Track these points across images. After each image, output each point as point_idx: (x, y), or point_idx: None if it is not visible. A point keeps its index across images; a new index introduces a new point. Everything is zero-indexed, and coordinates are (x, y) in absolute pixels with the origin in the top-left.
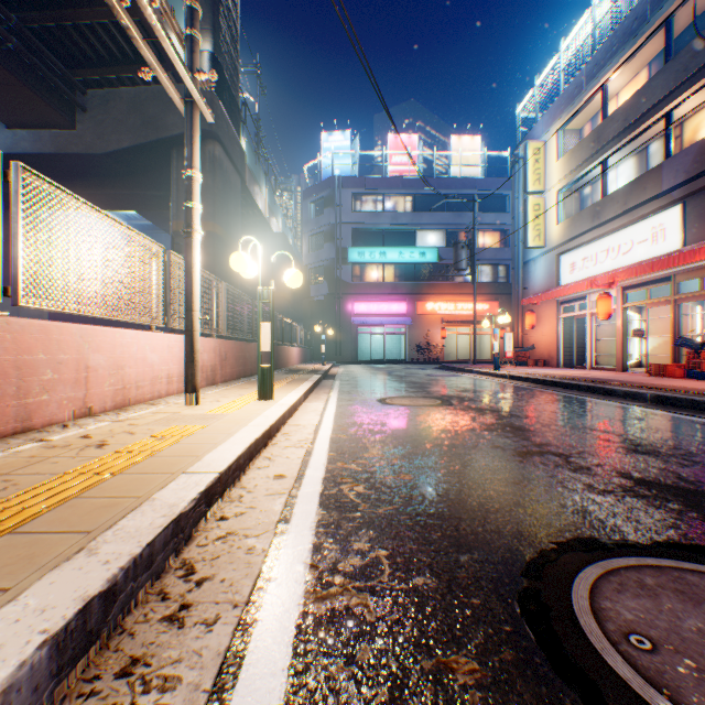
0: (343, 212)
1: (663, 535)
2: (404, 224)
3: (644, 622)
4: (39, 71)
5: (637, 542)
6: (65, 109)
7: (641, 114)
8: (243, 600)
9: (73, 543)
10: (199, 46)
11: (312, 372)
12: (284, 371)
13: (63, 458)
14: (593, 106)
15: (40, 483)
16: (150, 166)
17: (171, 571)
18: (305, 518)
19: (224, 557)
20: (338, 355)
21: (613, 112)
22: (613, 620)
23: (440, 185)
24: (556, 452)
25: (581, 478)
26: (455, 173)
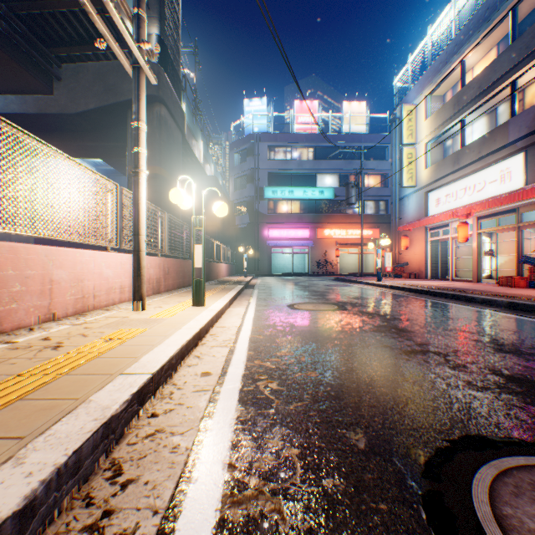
0: (260, 160)
1: None
2: (307, 169)
3: None
4: (23, 48)
5: (521, 440)
6: (44, 79)
7: (492, 82)
8: (163, 506)
9: (3, 451)
10: (145, 23)
11: (236, 283)
12: (215, 282)
13: (21, 359)
14: (453, 77)
15: None
16: (111, 124)
17: (99, 472)
18: (226, 414)
19: (150, 457)
20: (257, 269)
21: (469, 82)
22: (517, 530)
23: (334, 139)
24: (436, 351)
25: (460, 375)
26: (346, 130)
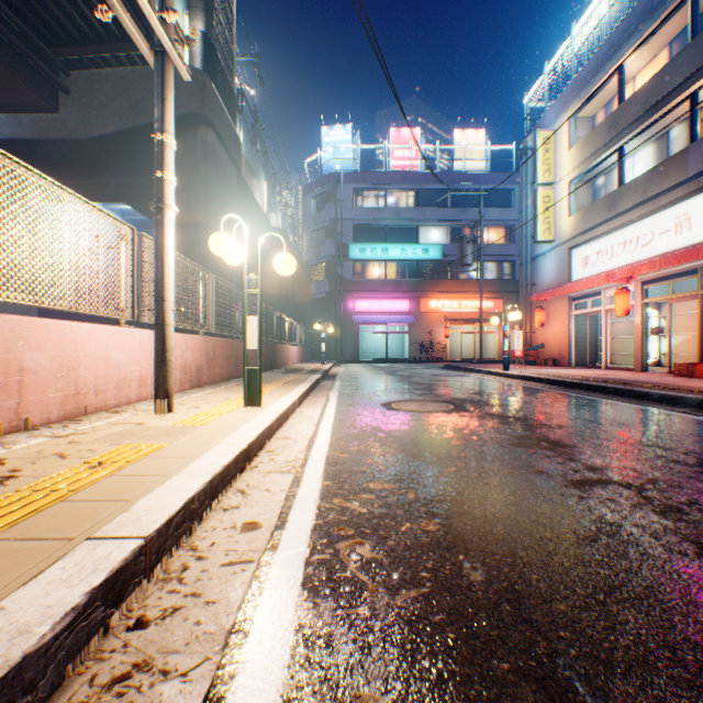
0: (344, 207)
1: None
2: (407, 219)
3: None
4: (15, 47)
5: None
6: (46, 91)
7: (663, 95)
8: None
9: None
10: None
11: (310, 372)
12: (282, 371)
13: None
14: (607, 91)
15: None
16: (139, 154)
17: None
18: (277, 620)
19: None
20: (339, 354)
21: (631, 96)
22: None
23: (443, 180)
24: (621, 480)
25: (680, 529)
26: (459, 168)
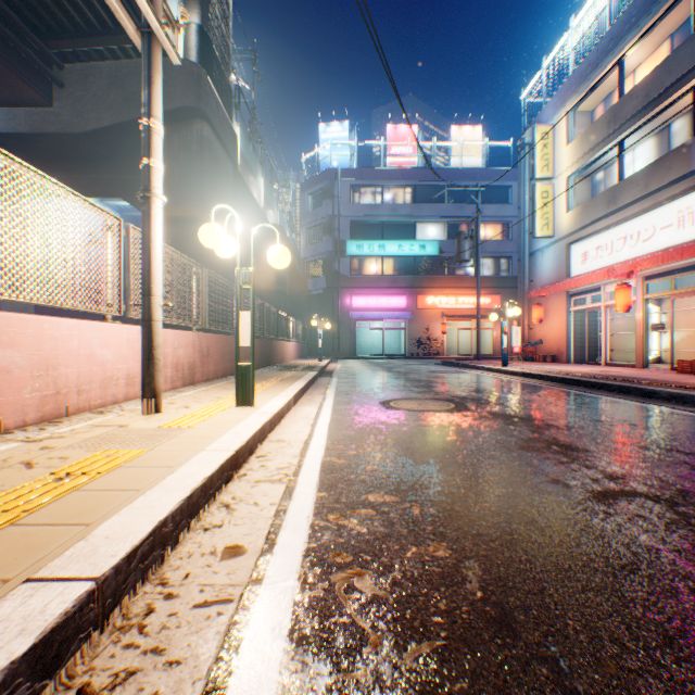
0: (341, 204)
1: None
2: (404, 216)
3: None
4: (7, 38)
5: None
6: (40, 84)
7: (665, 87)
8: None
9: None
10: None
11: (307, 369)
12: (278, 368)
13: None
14: (607, 85)
15: None
16: (134, 148)
17: None
18: (255, 690)
19: None
20: (336, 350)
21: (631, 89)
22: None
23: (440, 176)
24: (648, 492)
25: None
26: (456, 164)
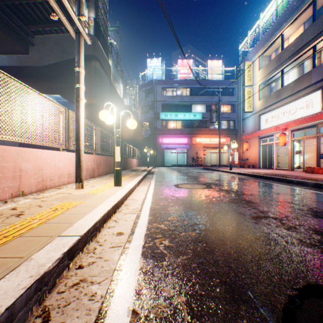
0: (157, 96)
1: None
2: (186, 101)
3: None
4: (10, 25)
5: None
6: (24, 44)
7: (301, 46)
8: None
9: None
10: (83, 5)
11: (142, 171)
12: (129, 170)
13: None
14: (276, 44)
15: None
16: (65, 73)
17: (32, 319)
18: (132, 266)
19: (73, 304)
20: (155, 162)
21: (286, 46)
22: None
23: (202, 83)
24: (273, 216)
25: (293, 235)
26: (210, 78)
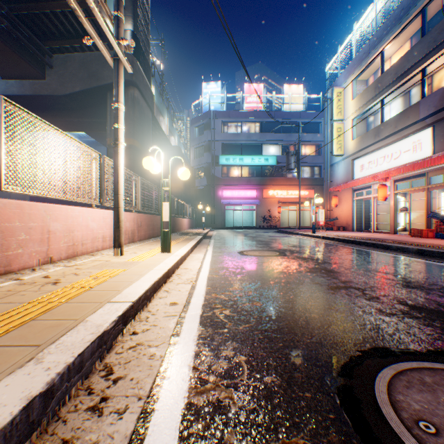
0: (216, 133)
1: (433, 346)
2: (255, 140)
3: (428, 412)
4: (22, 42)
5: (416, 350)
6: (39, 67)
7: (406, 69)
8: (145, 394)
9: (26, 354)
10: (123, 23)
11: (196, 234)
12: (179, 234)
13: (29, 292)
14: (375, 65)
15: (10, 309)
16: (93, 103)
17: (96, 372)
18: (190, 333)
19: (133, 362)
20: (213, 223)
21: (387, 69)
22: (405, 410)
23: (277, 116)
24: (356, 287)
25: (373, 305)
26: (287, 108)
